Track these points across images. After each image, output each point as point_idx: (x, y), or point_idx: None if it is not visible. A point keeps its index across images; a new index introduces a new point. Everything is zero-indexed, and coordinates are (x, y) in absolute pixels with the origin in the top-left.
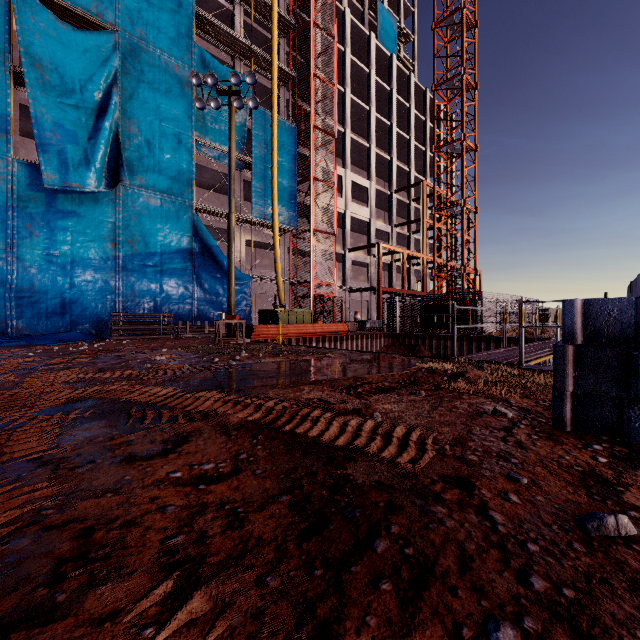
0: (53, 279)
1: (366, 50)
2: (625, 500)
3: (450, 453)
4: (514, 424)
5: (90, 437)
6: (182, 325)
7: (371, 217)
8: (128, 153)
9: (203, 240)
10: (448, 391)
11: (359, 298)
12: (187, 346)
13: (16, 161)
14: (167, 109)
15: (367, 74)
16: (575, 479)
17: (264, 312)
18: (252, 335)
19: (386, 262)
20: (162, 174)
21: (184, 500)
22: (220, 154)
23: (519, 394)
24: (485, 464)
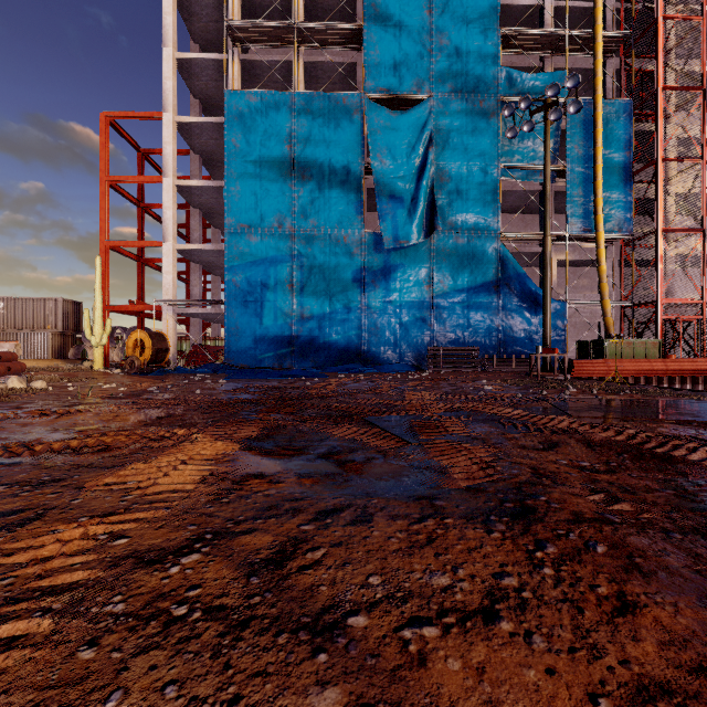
0: (388, 321)
1: None
2: None
3: None
4: None
5: (488, 431)
6: (488, 359)
7: None
8: (440, 202)
9: (509, 269)
10: None
11: None
12: (504, 379)
13: (366, 234)
14: (473, 147)
15: None
16: None
17: (584, 344)
18: (571, 371)
19: None
20: (469, 212)
21: (579, 474)
22: (527, 172)
23: None
24: None
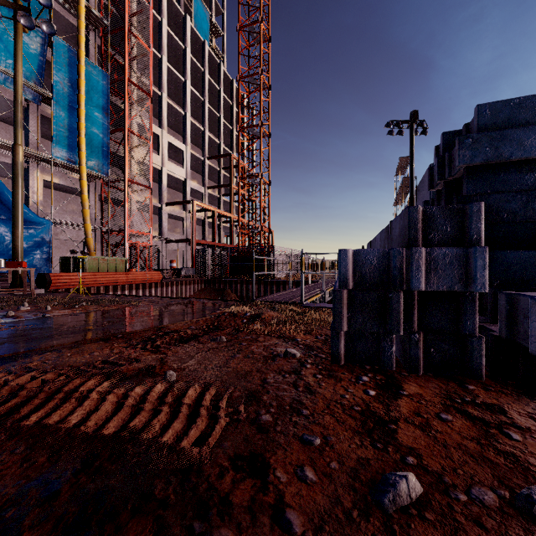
0: None
1: (182, 28)
2: (400, 441)
3: (245, 416)
4: (302, 365)
5: None
6: None
7: (186, 177)
8: None
9: None
10: (247, 333)
11: (175, 248)
12: None
13: None
14: None
15: (183, 50)
16: (358, 424)
17: (68, 259)
18: (48, 284)
19: (200, 218)
20: None
21: None
22: (6, 78)
23: (303, 331)
24: (280, 425)
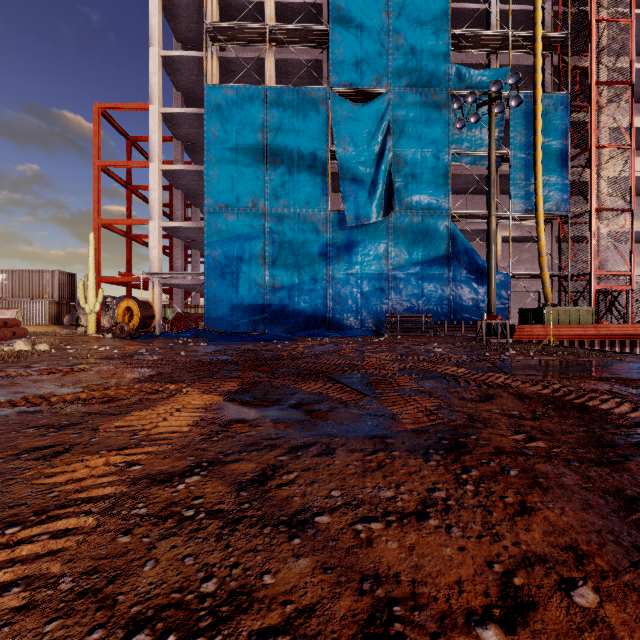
0: (350, 291)
1: None
2: None
3: None
4: None
5: (434, 386)
6: (439, 324)
7: None
8: (397, 184)
9: (458, 245)
10: None
11: None
12: (453, 342)
13: (331, 213)
14: (427, 136)
15: None
16: None
17: (525, 311)
18: (513, 335)
19: None
20: (422, 194)
21: (508, 420)
22: (475, 158)
23: None
24: None
